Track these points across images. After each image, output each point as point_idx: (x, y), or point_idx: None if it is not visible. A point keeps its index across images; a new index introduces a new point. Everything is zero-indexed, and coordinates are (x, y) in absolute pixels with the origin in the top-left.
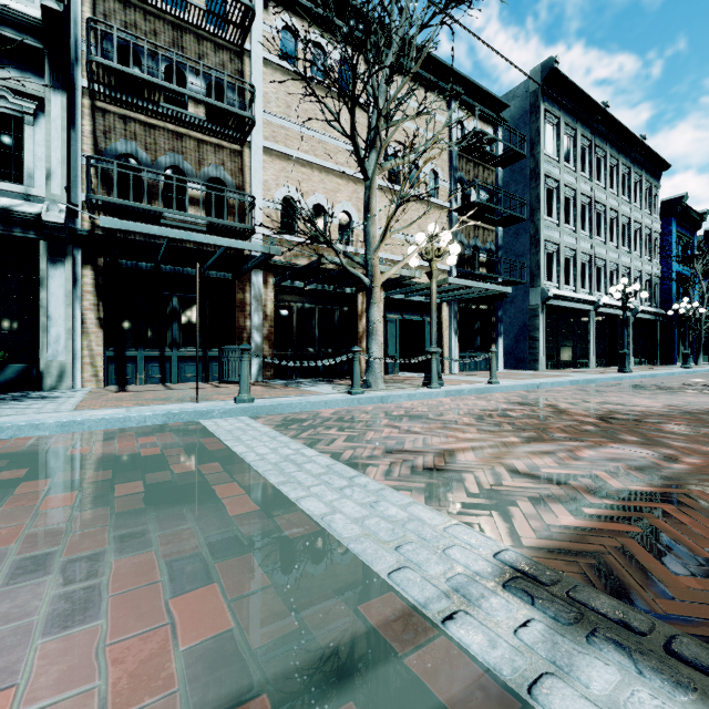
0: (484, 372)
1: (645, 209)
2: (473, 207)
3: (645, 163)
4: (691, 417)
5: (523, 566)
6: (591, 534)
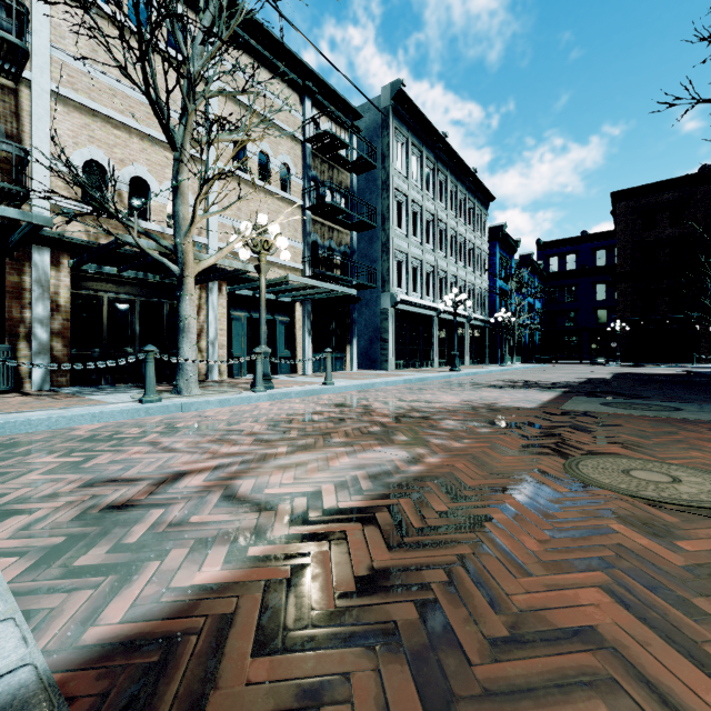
0: (338, 373)
1: (477, 232)
2: (326, 208)
3: (477, 193)
4: (472, 411)
5: (5, 705)
6: (214, 595)
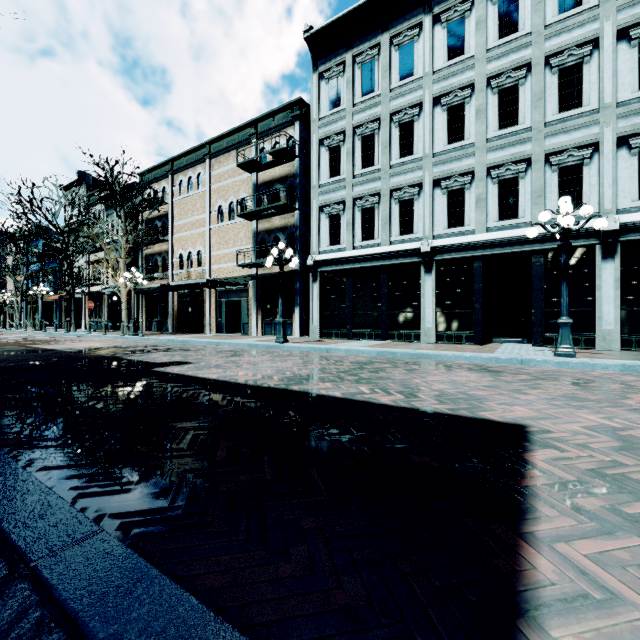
0: (265, 336)
1: None
2: (248, 216)
3: None
4: (39, 343)
5: None
6: None
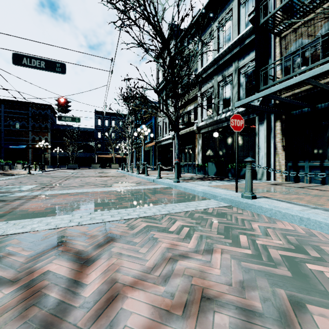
0: None
1: None
2: None
3: None
4: None
5: None
6: None
